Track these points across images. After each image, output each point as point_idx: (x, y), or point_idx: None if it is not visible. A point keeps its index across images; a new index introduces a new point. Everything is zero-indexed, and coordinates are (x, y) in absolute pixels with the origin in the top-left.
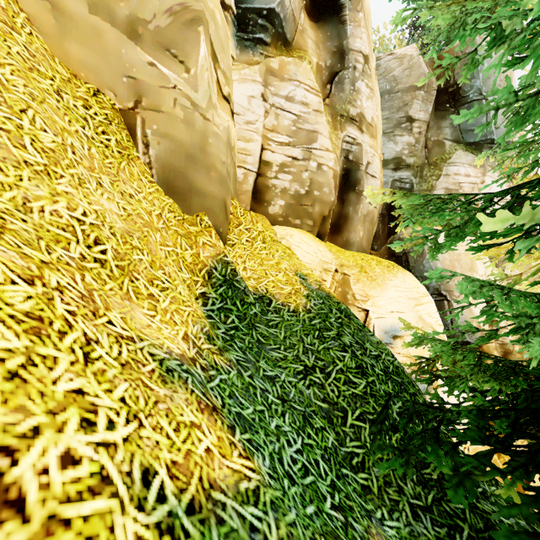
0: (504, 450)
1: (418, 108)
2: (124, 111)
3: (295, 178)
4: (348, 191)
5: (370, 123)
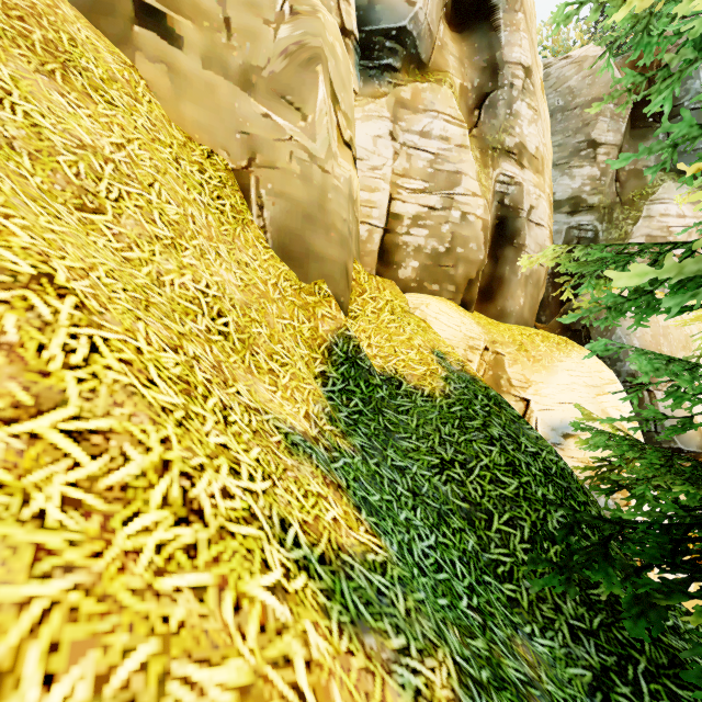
0: (698, 571)
1: (605, 127)
2: (237, 171)
3: (432, 233)
4: (503, 245)
5: (534, 155)
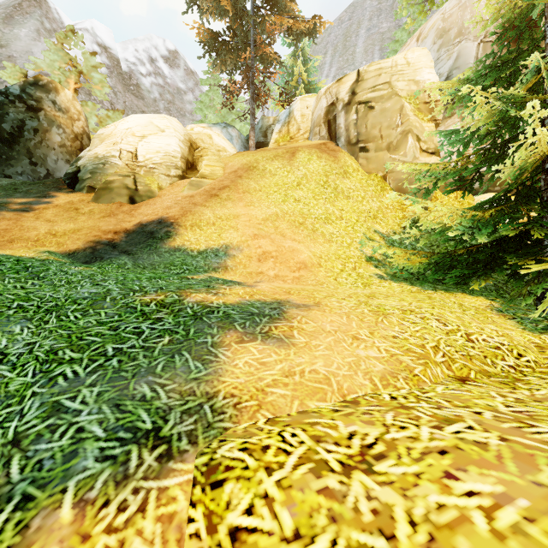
0: None
1: None
2: (384, 176)
3: None
4: None
5: None
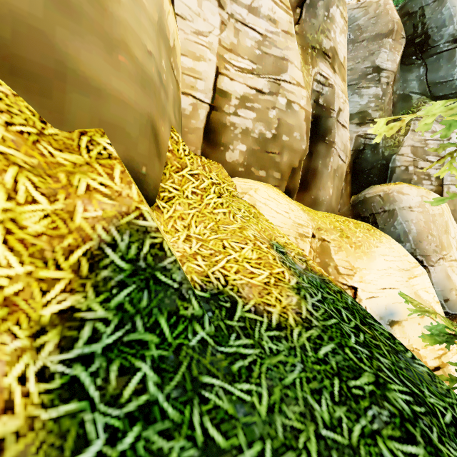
0: None
1: (386, 57)
2: None
3: (260, 116)
4: (316, 141)
5: (342, 63)
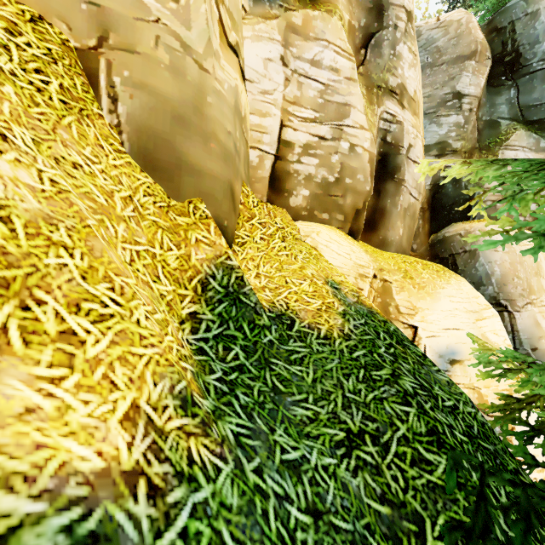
0: None
1: (468, 81)
2: (82, 51)
3: (322, 162)
4: (384, 180)
5: (413, 97)
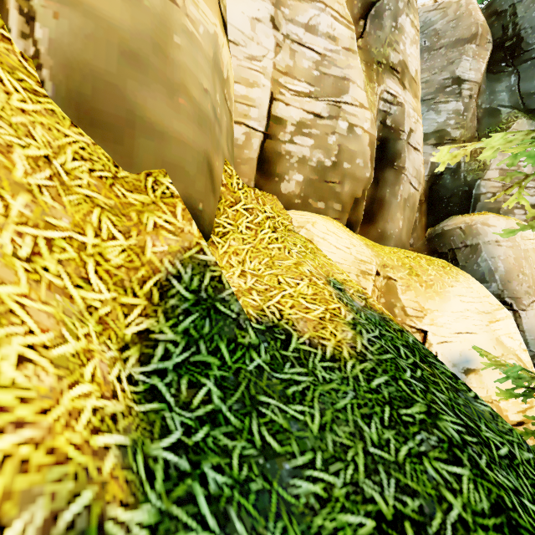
0: None
1: (468, 66)
2: None
3: (318, 143)
4: (383, 167)
5: (414, 78)
